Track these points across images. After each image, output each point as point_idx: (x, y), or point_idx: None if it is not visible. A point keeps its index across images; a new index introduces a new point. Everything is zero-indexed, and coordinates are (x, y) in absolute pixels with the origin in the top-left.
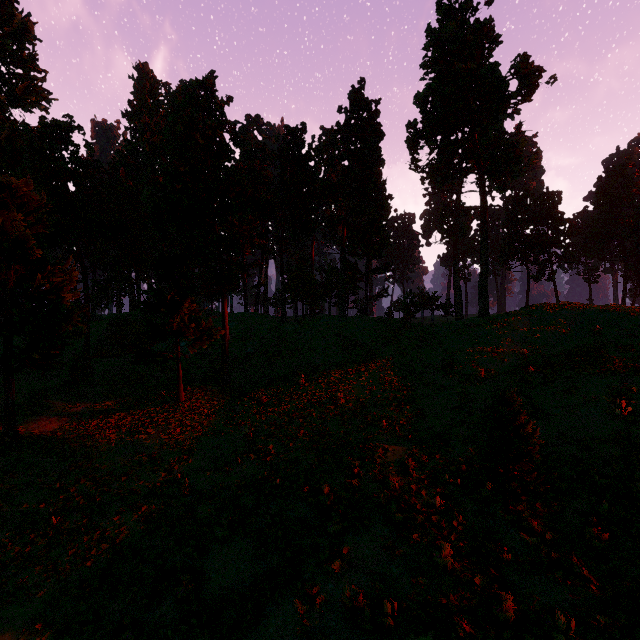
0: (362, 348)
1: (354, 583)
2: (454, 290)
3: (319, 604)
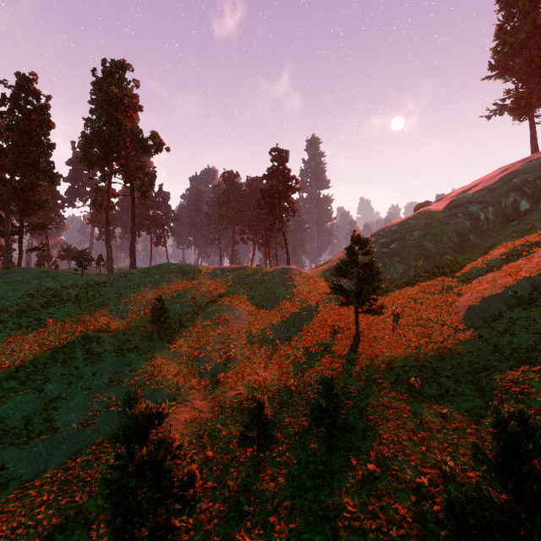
0: (46, 291)
1: (107, 377)
2: (107, 249)
3: (93, 388)
